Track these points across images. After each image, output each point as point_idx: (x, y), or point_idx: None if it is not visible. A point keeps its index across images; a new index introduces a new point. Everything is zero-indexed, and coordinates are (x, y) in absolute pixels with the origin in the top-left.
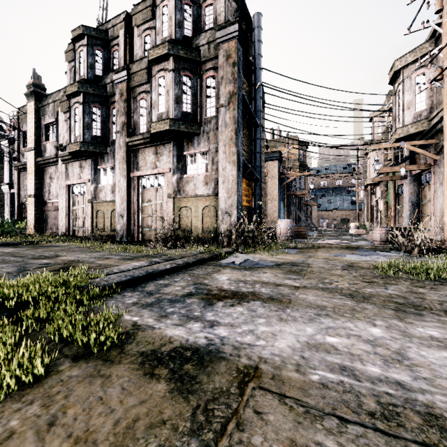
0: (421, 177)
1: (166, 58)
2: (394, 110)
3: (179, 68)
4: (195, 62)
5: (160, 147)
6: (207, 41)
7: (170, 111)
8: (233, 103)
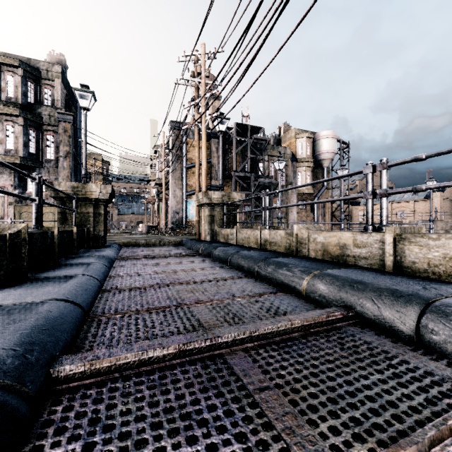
0: (168, 202)
1: (16, 116)
2: (157, 167)
3: (27, 125)
4: (39, 123)
5: (0, 167)
6: (49, 114)
7: (20, 151)
8: (69, 157)
